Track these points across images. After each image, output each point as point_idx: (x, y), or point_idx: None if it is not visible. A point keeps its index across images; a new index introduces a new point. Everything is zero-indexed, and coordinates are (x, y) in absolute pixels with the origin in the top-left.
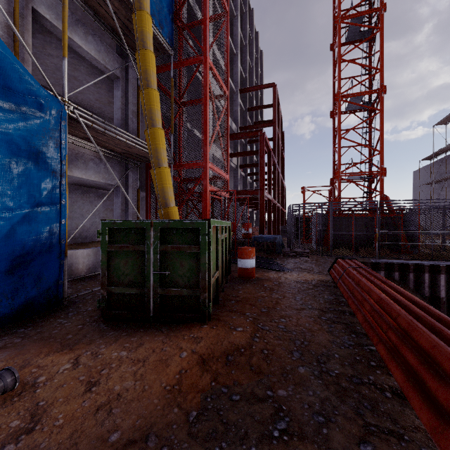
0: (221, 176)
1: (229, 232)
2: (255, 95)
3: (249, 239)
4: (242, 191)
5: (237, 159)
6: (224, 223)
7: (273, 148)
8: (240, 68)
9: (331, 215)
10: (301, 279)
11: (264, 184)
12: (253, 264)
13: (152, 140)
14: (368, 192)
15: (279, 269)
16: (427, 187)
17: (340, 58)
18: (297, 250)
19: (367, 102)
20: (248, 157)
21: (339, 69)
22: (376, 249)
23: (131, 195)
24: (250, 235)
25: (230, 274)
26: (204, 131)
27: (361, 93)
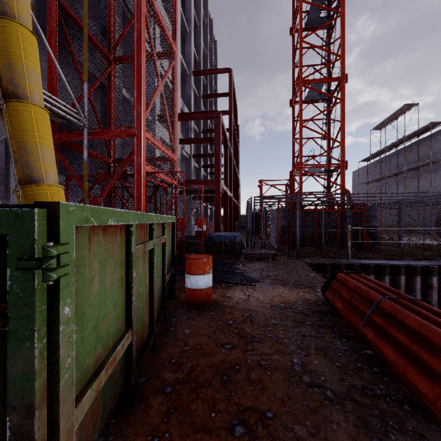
0: (166, 158)
1: (172, 232)
2: (210, 85)
3: (204, 238)
4: (195, 181)
5: (190, 148)
6: (156, 218)
7: (229, 137)
8: (194, 49)
9: (298, 209)
10: (280, 300)
11: (220, 174)
12: (209, 281)
13: None
14: (328, 186)
15: (244, 282)
16: (364, 186)
17: (302, 40)
18: (262, 251)
19: (327, 91)
20: (202, 149)
21: (301, 51)
22: (349, 248)
23: None
24: (205, 233)
25: (175, 296)
26: (137, 83)
27: (323, 79)
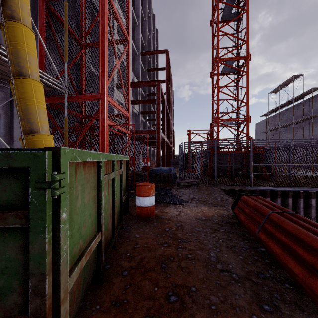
0: (122, 114)
1: (127, 167)
2: (152, 62)
3: (148, 171)
4: (142, 131)
5: (138, 107)
6: (116, 157)
7: (166, 99)
8: (141, 36)
9: (216, 151)
10: (202, 215)
11: (160, 125)
12: (152, 201)
13: (10, 38)
14: (237, 134)
15: (177, 202)
16: (264, 134)
17: (218, 29)
18: (189, 181)
19: (237, 66)
20: (147, 108)
21: (218, 38)
22: (252, 179)
23: (17, 126)
24: (149, 168)
25: (128, 212)
26: (102, 62)
27: (233, 58)
